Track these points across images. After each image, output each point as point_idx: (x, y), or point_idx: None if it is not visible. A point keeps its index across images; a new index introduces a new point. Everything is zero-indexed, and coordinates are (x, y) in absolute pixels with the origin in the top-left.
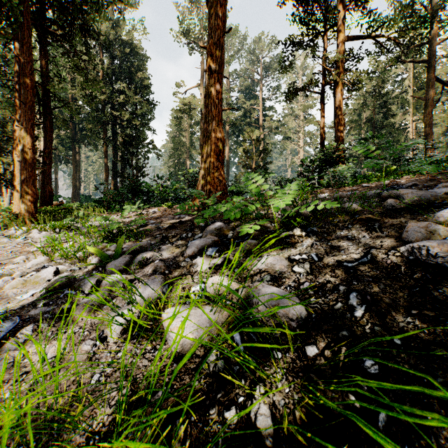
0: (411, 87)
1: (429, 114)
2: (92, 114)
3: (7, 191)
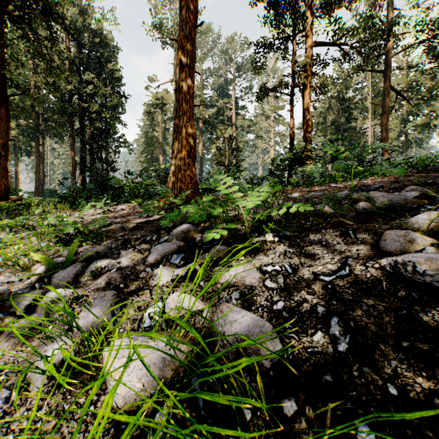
0: (370, 95)
1: (385, 120)
2: (57, 104)
3: None
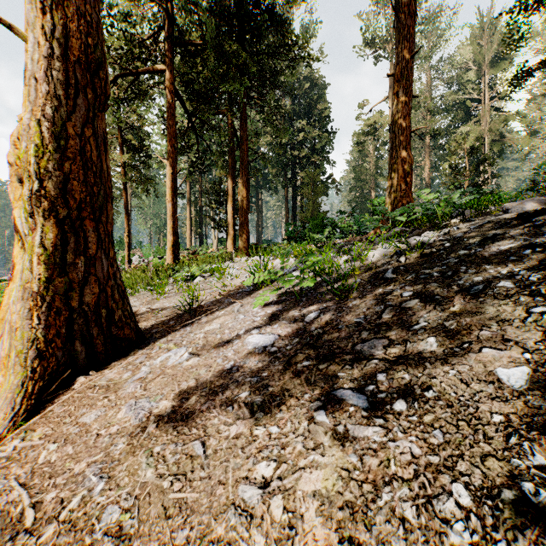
0: None
1: None
2: (275, 159)
3: (214, 238)
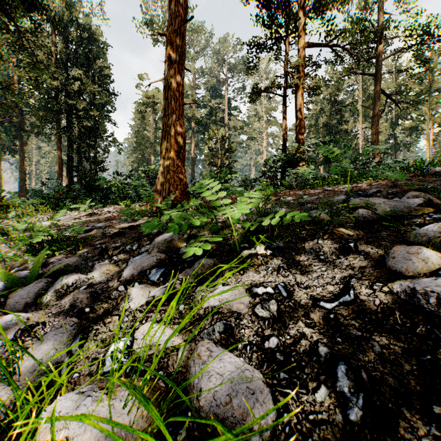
0: (361, 98)
1: (376, 123)
2: (43, 101)
3: None
